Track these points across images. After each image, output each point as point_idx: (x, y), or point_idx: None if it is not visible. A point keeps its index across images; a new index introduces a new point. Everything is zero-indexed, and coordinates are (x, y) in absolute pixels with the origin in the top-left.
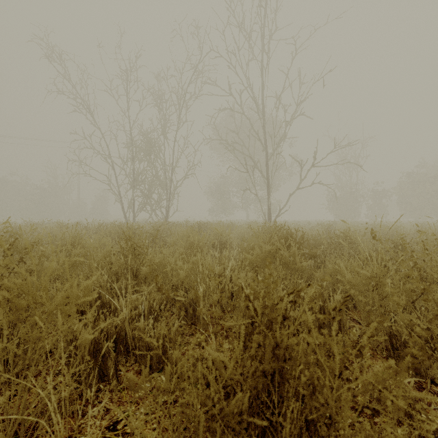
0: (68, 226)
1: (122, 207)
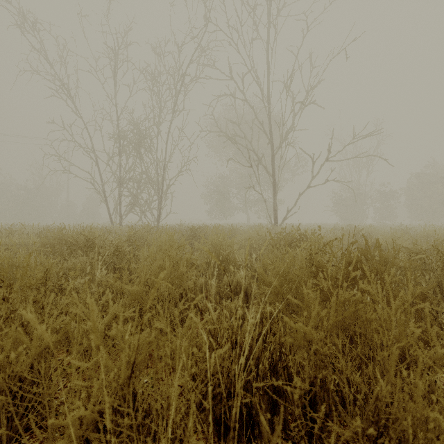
0: None
1: (108, 209)
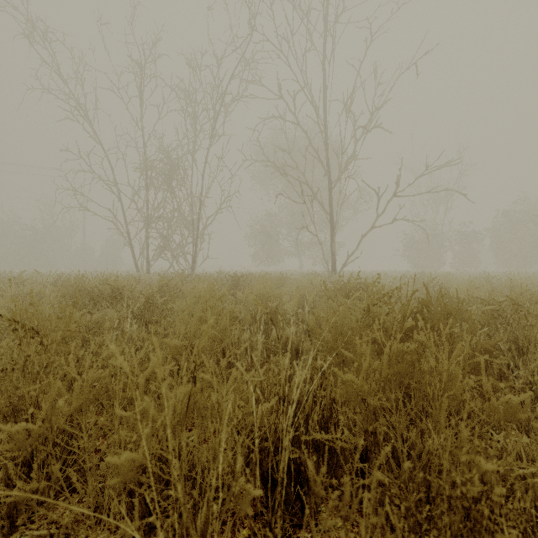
0: None
1: (132, 253)
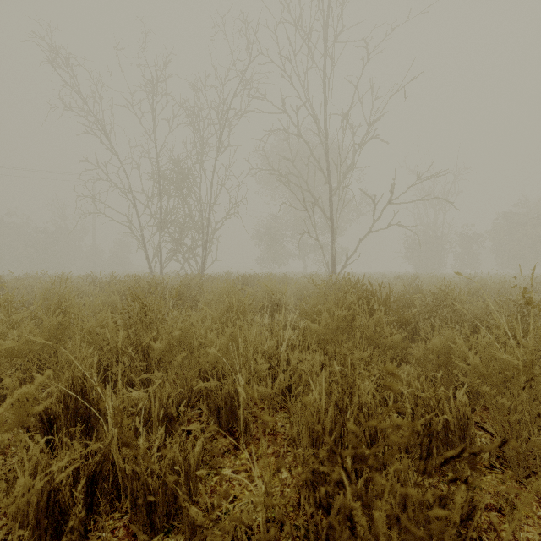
0: (54, 281)
1: (147, 256)
